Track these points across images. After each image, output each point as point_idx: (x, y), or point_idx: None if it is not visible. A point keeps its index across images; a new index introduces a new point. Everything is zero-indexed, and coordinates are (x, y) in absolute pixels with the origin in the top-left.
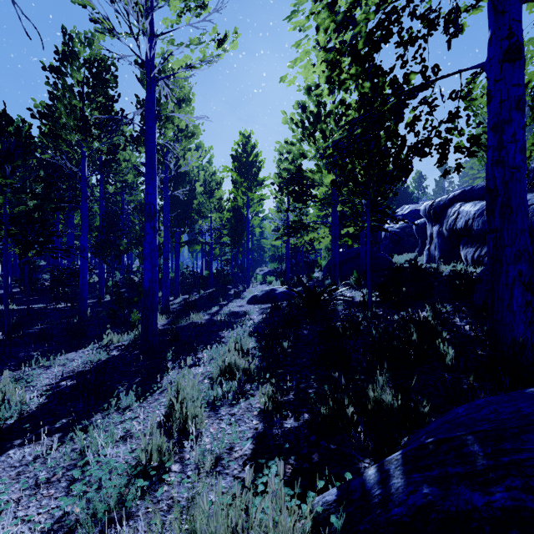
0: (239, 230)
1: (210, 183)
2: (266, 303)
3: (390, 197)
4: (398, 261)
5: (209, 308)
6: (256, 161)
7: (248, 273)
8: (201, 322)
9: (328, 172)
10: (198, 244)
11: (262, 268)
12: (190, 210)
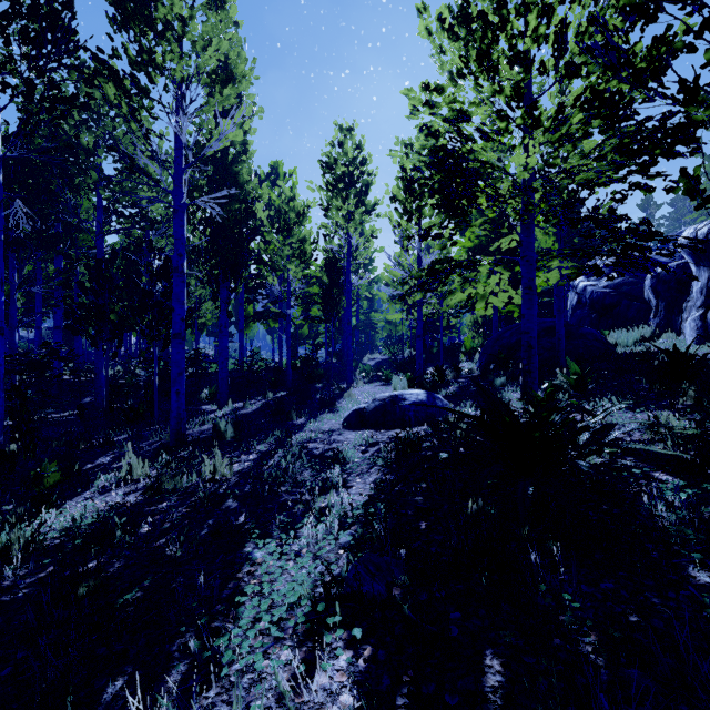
0: (334, 292)
1: (287, 213)
2: (383, 427)
3: (577, 242)
4: (621, 342)
5: (266, 435)
6: (363, 171)
7: (348, 363)
8: (215, 493)
9: (567, 73)
10: (276, 318)
11: (372, 355)
12: (245, 252)
